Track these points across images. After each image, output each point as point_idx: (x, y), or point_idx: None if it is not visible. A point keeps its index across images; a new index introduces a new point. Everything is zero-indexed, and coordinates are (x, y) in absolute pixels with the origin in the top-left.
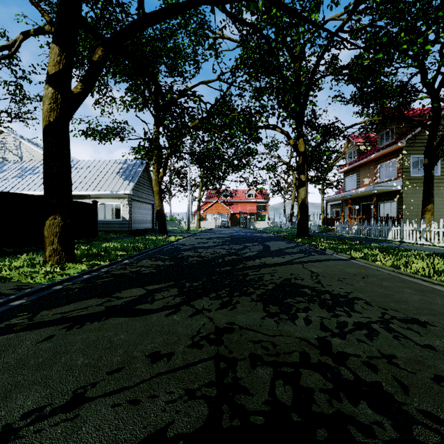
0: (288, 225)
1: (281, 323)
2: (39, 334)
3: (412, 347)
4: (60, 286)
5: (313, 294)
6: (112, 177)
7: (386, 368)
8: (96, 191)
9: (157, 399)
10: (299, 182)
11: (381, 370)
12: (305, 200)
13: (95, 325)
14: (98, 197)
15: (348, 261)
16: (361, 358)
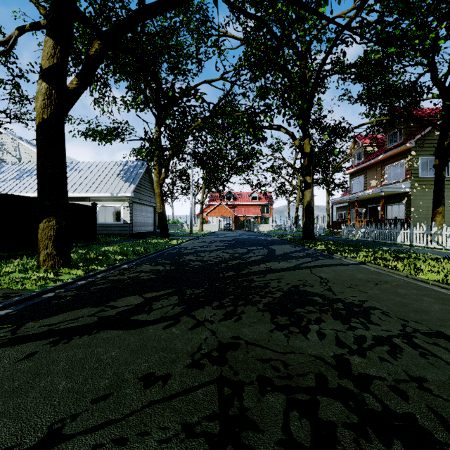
0: (293, 228)
1: (291, 337)
2: (20, 351)
3: (443, 367)
4: (51, 293)
5: (325, 303)
6: (112, 179)
7: (417, 395)
8: (96, 193)
9: (148, 437)
10: (304, 183)
11: (412, 398)
12: (311, 203)
13: (84, 340)
14: (98, 199)
15: (358, 266)
16: (387, 381)
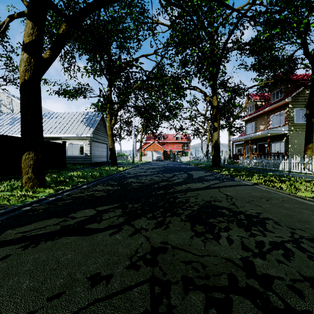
0: (205, 159)
1: (207, 243)
2: None
3: None
4: (29, 207)
5: (231, 214)
6: (77, 124)
7: (311, 294)
8: (66, 135)
9: None
10: (213, 127)
11: (307, 296)
12: (218, 141)
13: (48, 244)
14: (67, 139)
15: (253, 186)
16: (285, 281)
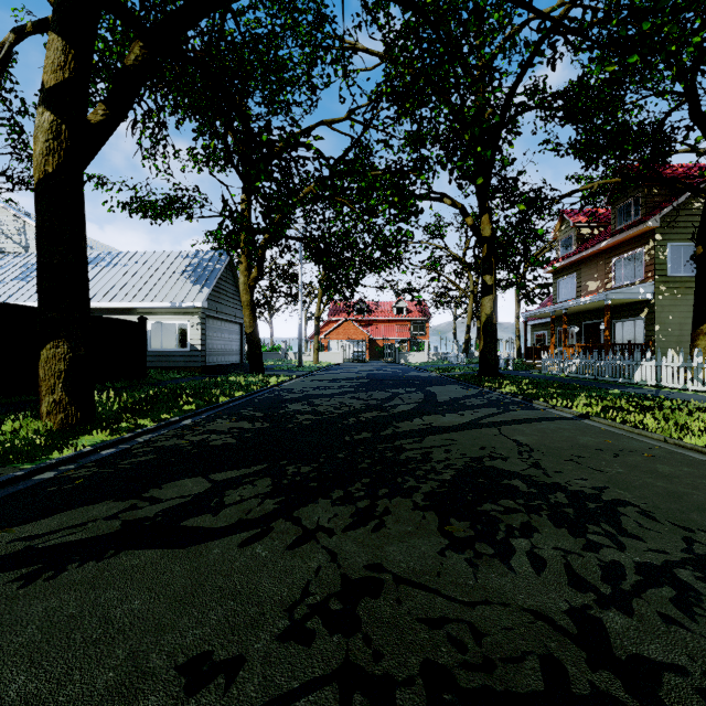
0: (463, 359)
1: (482, 567)
2: None
3: None
4: (51, 472)
5: (533, 492)
6: (173, 279)
7: None
8: (148, 303)
9: None
10: (482, 286)
11: None
12: (492, 317)
13: (86, 572)
14: (150, 312)
15: (578, 422)
16: (692, 678)
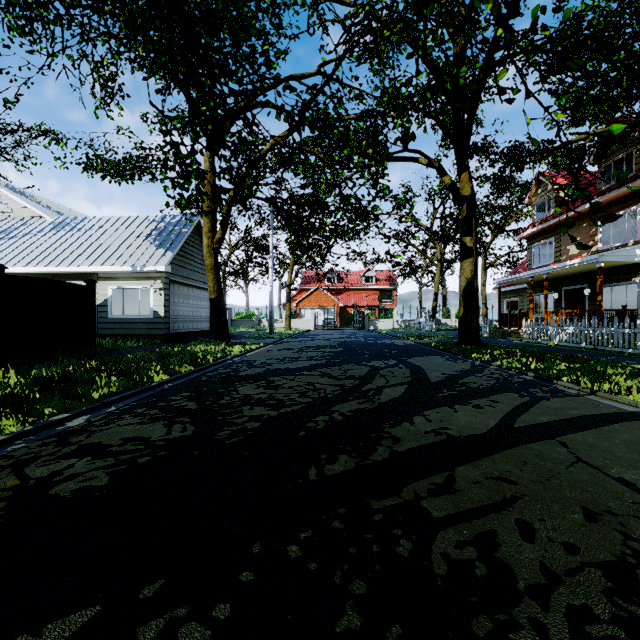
0: (432, 325)
1: None
2: None
3: None
4: None
5: None
6: (137, 243)
7: None
8: (107, 267)
9: None
10: (461, 249)
11: None
12: (473, 282)
13: None
14: (111, 277)
15: None
16: None
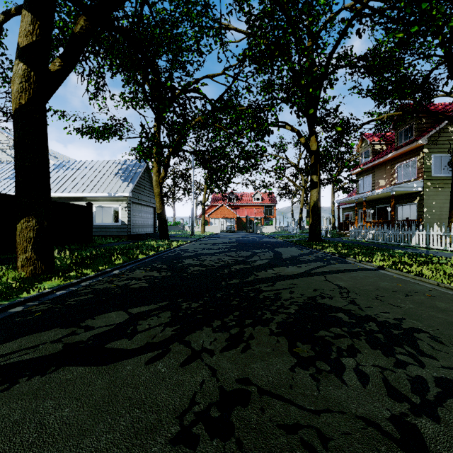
0: (297, 230)
1: (322, 381)
2: None
3: None
4: (20, 307)
5: (353, 322)
6: (110, 178)
7: None
8: (93, 193)
9: None
10: (311, 183)
11: None
12: (317, 203)
13: (32, 384)
14: (95, 199)
15: (377, 272)
16: None
